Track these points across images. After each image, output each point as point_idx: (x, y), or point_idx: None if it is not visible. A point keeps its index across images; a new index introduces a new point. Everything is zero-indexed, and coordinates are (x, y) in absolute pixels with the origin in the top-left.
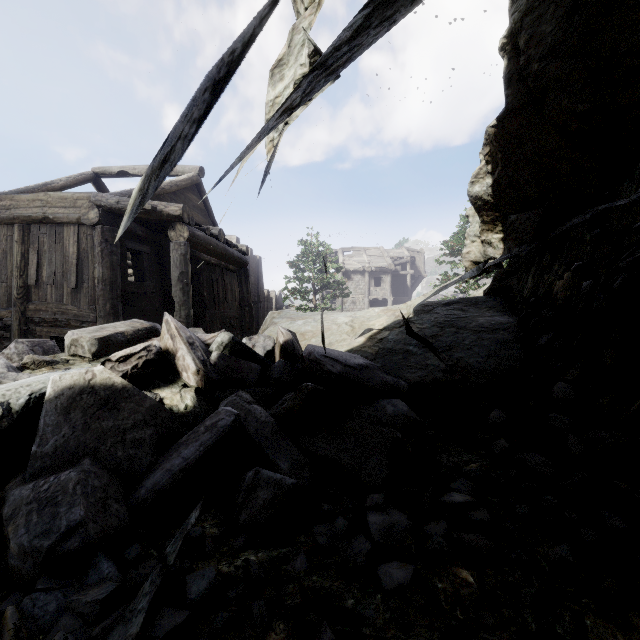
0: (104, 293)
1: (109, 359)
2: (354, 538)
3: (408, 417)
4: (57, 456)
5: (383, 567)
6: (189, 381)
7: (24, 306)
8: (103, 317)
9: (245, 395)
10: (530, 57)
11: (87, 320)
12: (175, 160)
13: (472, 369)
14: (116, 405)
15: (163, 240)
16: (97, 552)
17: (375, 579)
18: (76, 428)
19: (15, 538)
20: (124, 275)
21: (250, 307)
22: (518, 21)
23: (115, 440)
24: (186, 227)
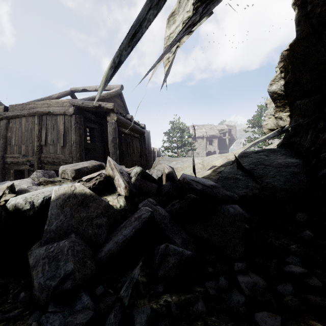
0: (76, 148)
1: (81, 180)
2: (231, 291)
3: (243, 215)
4: (57, 231)
5: (258, 315)
6: (121, 192)
7: (40, 155)
8: (76, 160)
9: (152, 200)
10: (315, 5)
11: (68, 162)
12: (150, 20)
13: (276, 188)
14: (87, 204)
15: (103, 122)
16: (80, 290)
17: (254, 323)
18: (67, 216)
19: (36, 279)
20: (85, 139)
21: (146, 155)
22: None
23: (87, 224)
24: (115, 114)
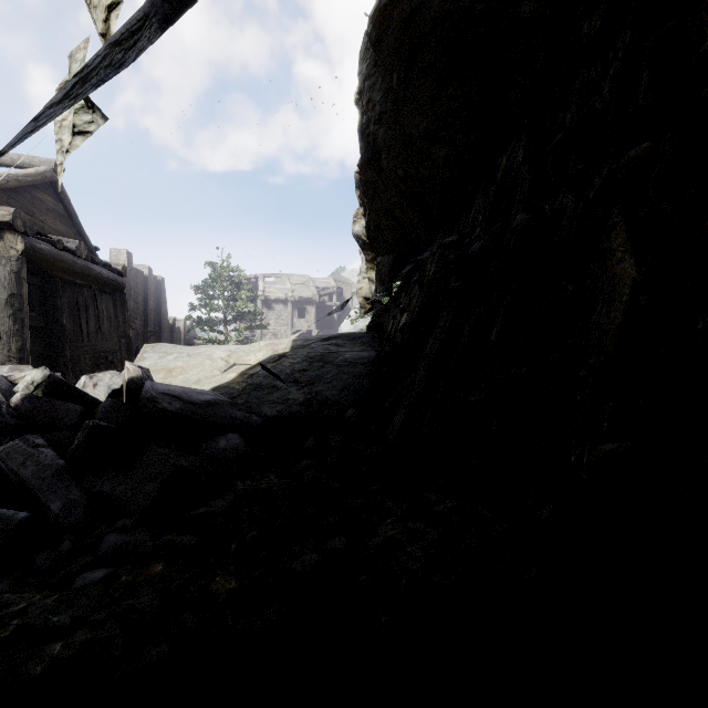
0: None
1: None
2: (80, 558)
3: (237, 450)
4: None
5: (85, 574)
6: None
7: None
8: None
9: (33, 438)
10: (369, 118)
11: None
12: None
13: (327, 401)
14: None
15: None
16: None
17: (71, 585)
18: None
19: None
20: None
21: (128, 339)
22: (362, 83)
23: None
24: (20, 237)
